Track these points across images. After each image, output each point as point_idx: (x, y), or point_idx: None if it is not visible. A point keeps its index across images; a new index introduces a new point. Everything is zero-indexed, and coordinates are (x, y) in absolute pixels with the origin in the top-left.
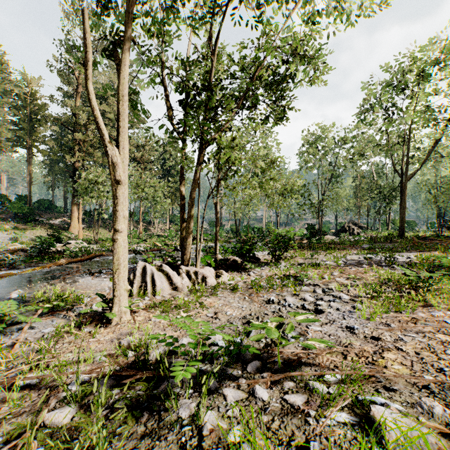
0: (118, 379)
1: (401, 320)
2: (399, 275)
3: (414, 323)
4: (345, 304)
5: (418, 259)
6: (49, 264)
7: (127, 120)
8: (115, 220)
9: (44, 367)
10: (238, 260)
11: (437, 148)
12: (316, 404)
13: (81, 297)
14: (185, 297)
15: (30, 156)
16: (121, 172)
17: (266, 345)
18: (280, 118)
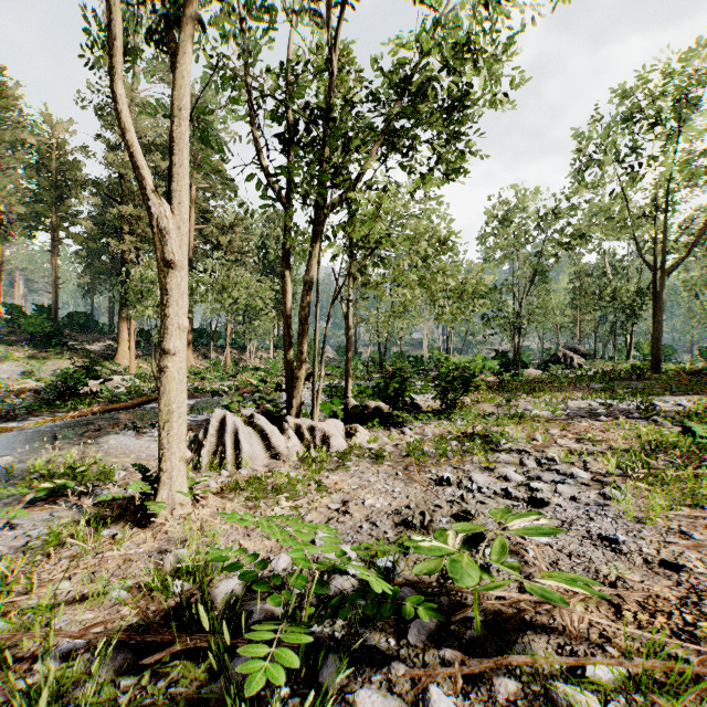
0: (141, 646)
1: None
2: (674, 436)
3: None
4: (585, 489)
5: (697, 406)
6: (71, 413)
7: (185, 153)
8: (163, 333)
9: None
10: (384, 408)
11: None
12: None
13: (109, 471)
14: (292, 472)
15: (56, 244)
16: (174, 246)
17: (444, 575)
18: (454, 169)
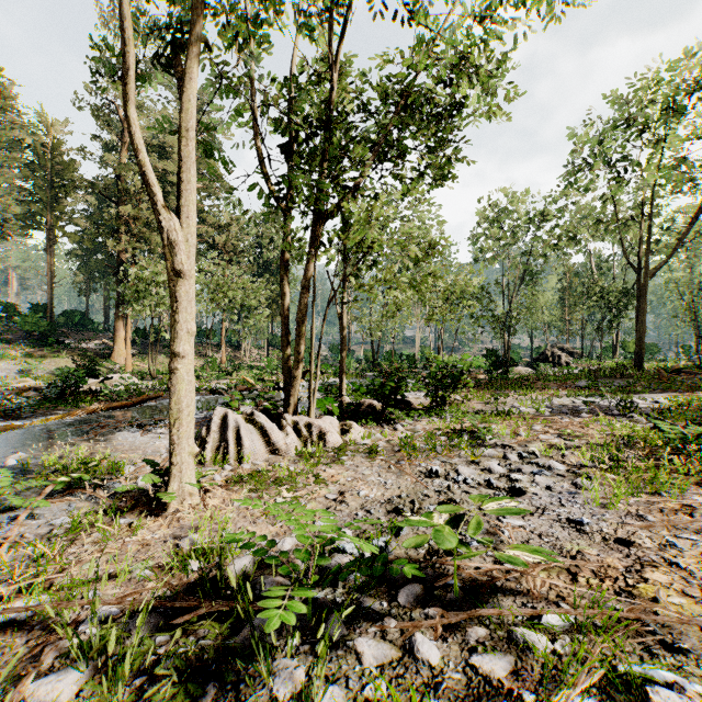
0: (169, 613)
1: (663, 508)
2: (646, 431)
3: (688, 515)
4: (560, 480)
5: (672, 403)
6: (75, 411)
7: (194, 171)
8: (173, 337)
9: (41, 590)
10: (377, 405)
11: (695, 227)
12: (533, 677)
13: (119, 465)
14: (291, 466)
15: (51, 243)
16: (184, 257)
17: (430, 552)
18: (444, 176)
